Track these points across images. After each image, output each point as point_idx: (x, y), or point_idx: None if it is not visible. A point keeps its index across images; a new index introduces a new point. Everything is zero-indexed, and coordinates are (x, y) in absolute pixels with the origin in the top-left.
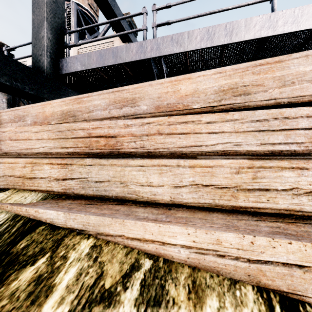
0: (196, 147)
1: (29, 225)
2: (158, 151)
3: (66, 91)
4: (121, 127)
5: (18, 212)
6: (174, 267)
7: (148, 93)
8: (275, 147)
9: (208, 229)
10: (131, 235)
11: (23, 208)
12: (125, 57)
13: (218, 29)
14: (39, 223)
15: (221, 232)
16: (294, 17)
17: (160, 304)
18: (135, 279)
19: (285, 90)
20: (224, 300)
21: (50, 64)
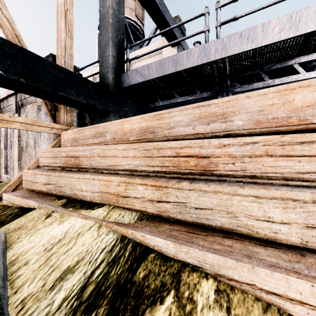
0: None
1: (139, 251)
2: (266, 176)
3: (126, 102)
4: (216, 147)
5: (124, 233)
6: None
7: (244, 106)
8: None
9: None
10: (266, 287)
11: (129, 230)
12: (185, 63)
13: (305, 13)
14: (147, 249)
15: None
16: None
17: None
18: None
19: None
20: None
21: (114, 79)
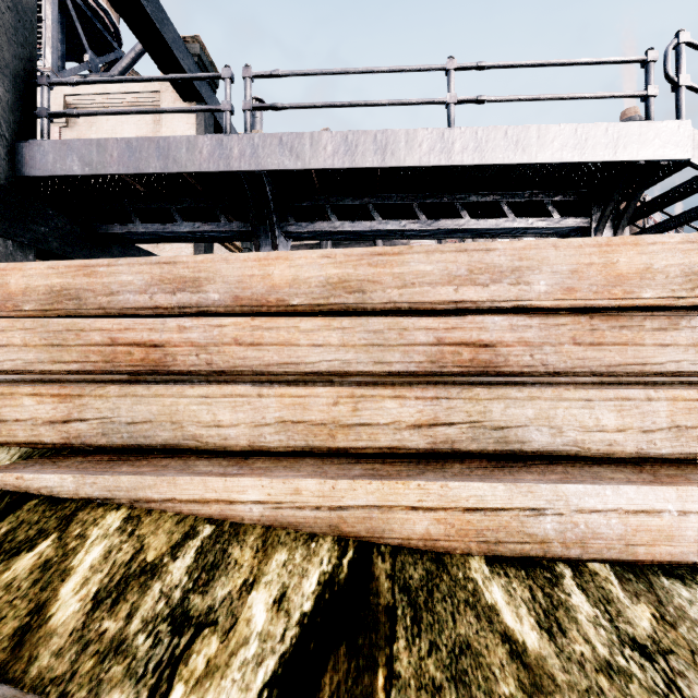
0: (293, 365)
1: (8, 501)
2: (236, 371)
3: (41, 214)
4: (173, 330)
5: None
6: (243, 529)
7: (222, 273)
8: (391, 368)
9: (287, 478)
10: (186, 497)
11: None
12: (185, 161)
13: (363, 138)
14: (27, 495)
15: (301, 480)
16: (476, 142)
17: (218, 567)
18: (190, 547)
19: (405, 293)
20: (296, 553)
21: (1, 151)
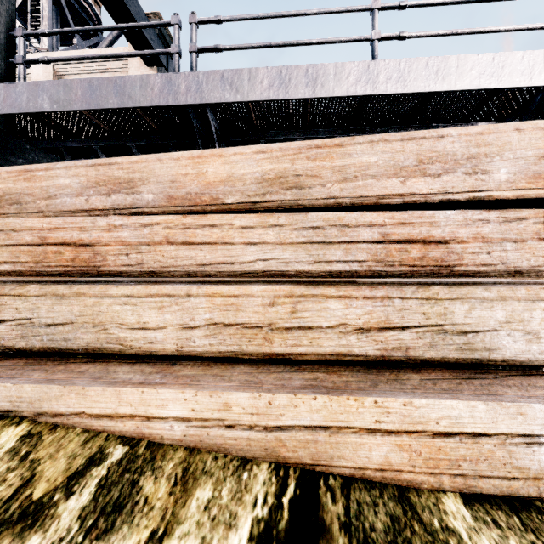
0: (226, 265)
1: None
2: (167, 271)
3: (19, 148)
4: (103, 229)
5: None
6: (161, 452)
7: (155, 173)
8: (332, 267)
9: (215, 390)
10: (97, 411)
11: None
12: (138, 97)
13: (295, 72)
14: None
15: (231, 393)
16: (399, 73)
17: (122, 508)
18: (91, 478)
19: (346, 187)
20: (223, 487)
21: None
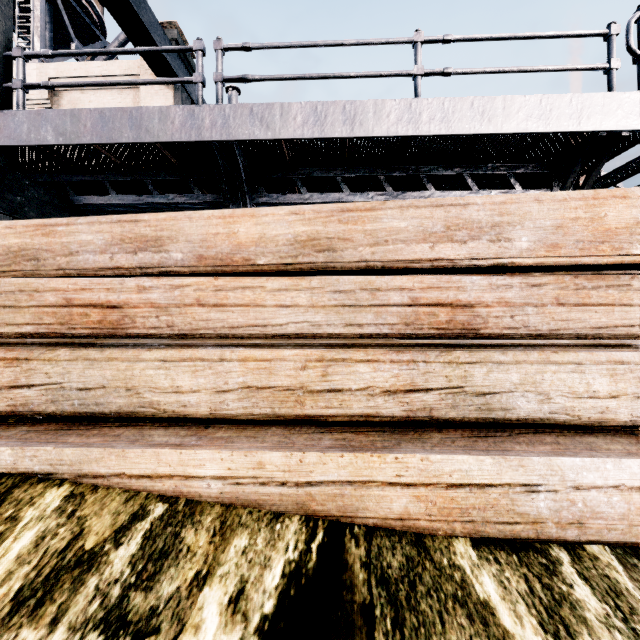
0: (259, 328)
1: None
2: (199, 334)
3: (17, 184)
4: (132, 290)
5: None
6: (200, 508)
7: (185, 231)
8: (363, 330)
9: (250, 450)
10: (137, 472)
11: None
12: (157, 131)
13: (332, 108)
14: None
15: (265, 452)
16: (443, 113)
17: (168, 555)
18: (136, 531)
19: (378, 251)
20: (258, 537)
21: None
